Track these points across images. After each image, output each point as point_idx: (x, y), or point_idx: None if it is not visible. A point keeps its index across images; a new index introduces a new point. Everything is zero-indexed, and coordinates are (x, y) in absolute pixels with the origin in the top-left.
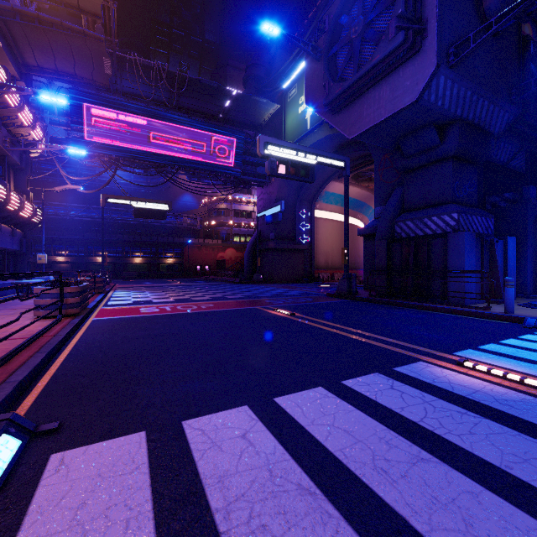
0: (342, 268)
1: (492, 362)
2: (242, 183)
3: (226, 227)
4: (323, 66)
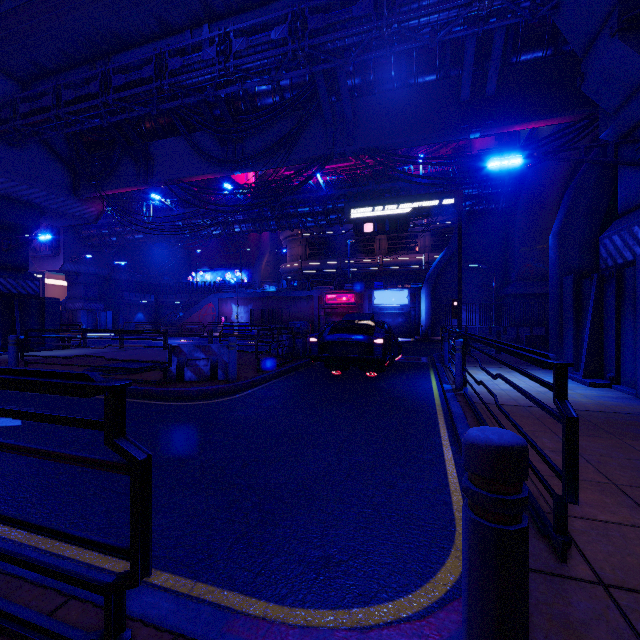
0: None
1: None
2: None
3: None
4: None
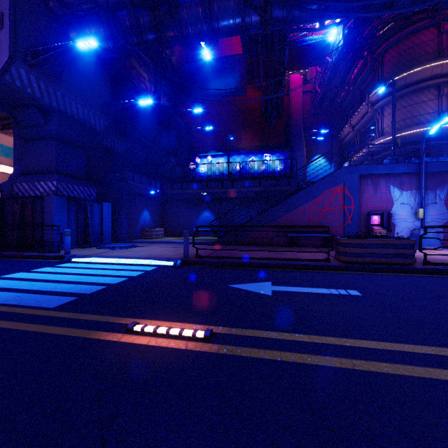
0: None
1: None
2: None
3: None
4: None
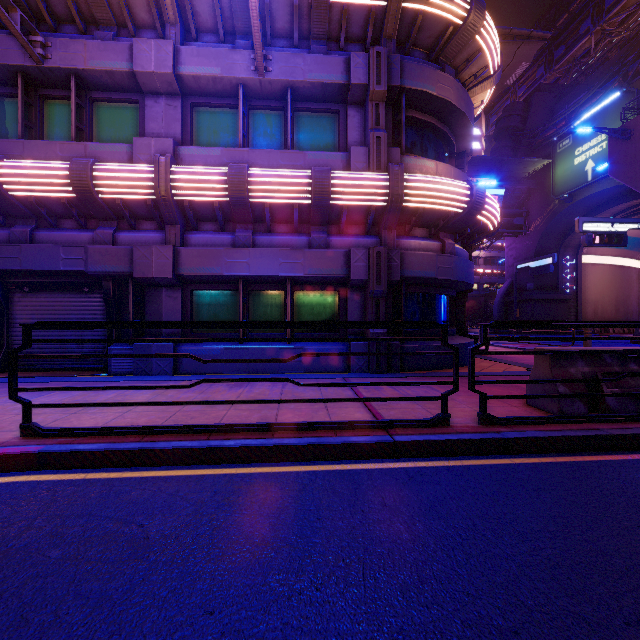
0: (616, 319)
1: None
2: (495, 236)
3: None
4: None
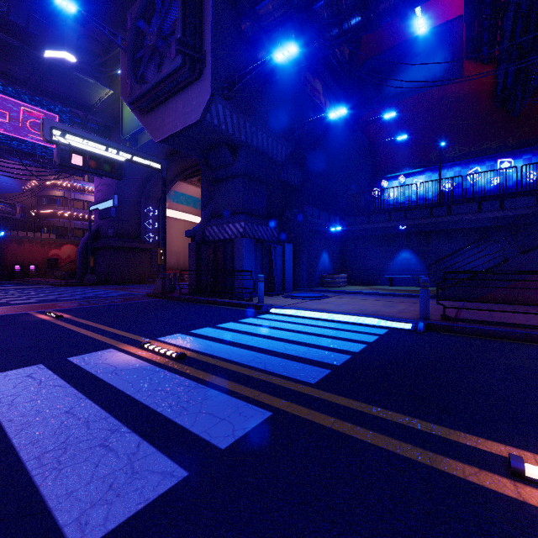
0: None
1: (176, 341)
2: (70, 169)
3: (63, 219)
4: (127, 63)
